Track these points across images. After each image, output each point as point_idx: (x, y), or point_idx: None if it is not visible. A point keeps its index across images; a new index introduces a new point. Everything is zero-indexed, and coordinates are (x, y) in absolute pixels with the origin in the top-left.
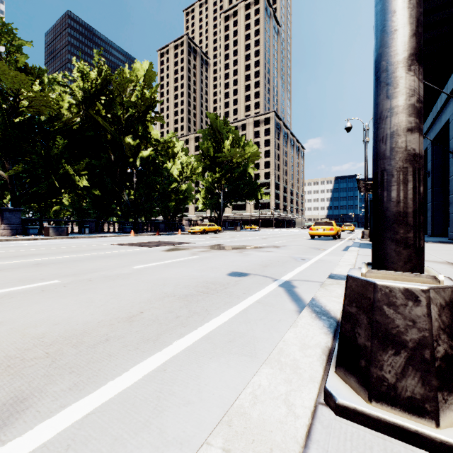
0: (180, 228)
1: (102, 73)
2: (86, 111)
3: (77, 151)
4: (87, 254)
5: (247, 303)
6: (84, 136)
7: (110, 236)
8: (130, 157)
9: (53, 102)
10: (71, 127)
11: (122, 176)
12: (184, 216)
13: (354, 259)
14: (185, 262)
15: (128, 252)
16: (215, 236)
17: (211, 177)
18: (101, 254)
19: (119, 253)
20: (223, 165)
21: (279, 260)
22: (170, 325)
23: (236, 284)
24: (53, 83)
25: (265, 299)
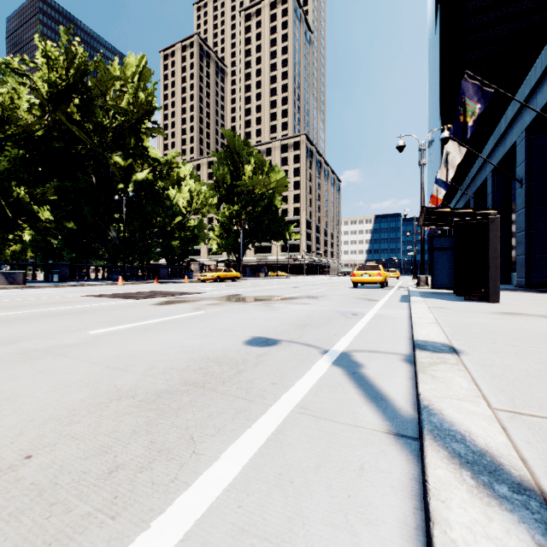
0: (187, 274)
1: (74, 61)
2: (53, 113)
3: (42, 169)
4: (30, 311)
5: (281, 411)
6: (51, 148)
7: (88, 285)
8: (120, 181)
9: (4, 99)
10: (31, 135)
11: (108, 205)
12: (193, 259)
13: (430, 314)
14: (180, 322)
15: (99, 306)
16: (232, 284)
17: (228, 210)
18: (53, 310)
19: (84, 309)
20: (243, 197)
21: (322, 315)
22: (75, 511)
23: (258, 362)
24: (6, 73)
25: (316, 397)
